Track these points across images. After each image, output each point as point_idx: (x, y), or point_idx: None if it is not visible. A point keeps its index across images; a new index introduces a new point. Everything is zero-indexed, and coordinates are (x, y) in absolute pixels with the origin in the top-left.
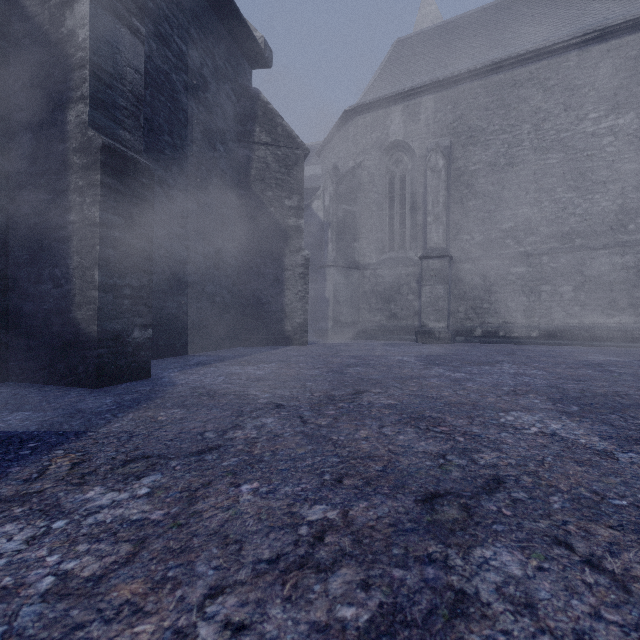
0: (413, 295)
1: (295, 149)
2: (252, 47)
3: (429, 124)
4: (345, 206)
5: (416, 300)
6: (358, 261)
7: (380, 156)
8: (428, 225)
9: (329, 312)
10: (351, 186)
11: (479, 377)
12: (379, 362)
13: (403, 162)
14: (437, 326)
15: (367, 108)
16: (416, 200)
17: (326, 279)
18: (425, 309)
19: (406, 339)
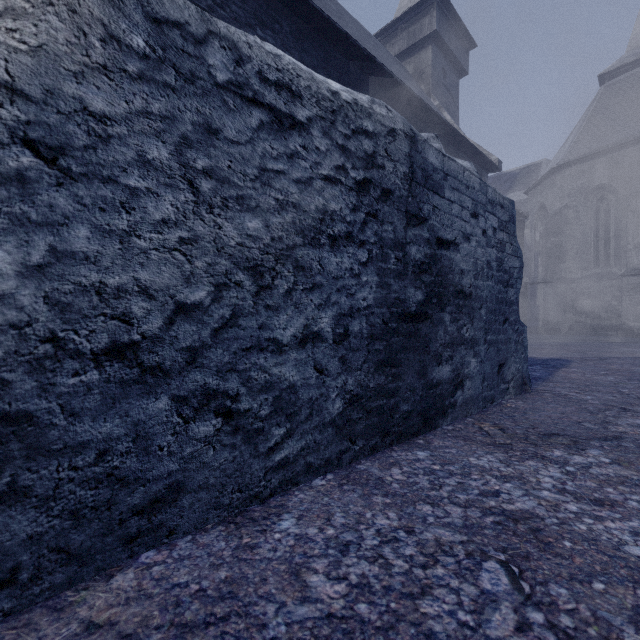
0: (616, 301)
1: (518, 218)
2: (491, 167)
3: (633, 169)
4: (553, 239)
5: (619, 305)
6: (564, 277)
7: (585, 197)
8: (628, 251)
9: (539, 315)
10: (558, 223)
11: (633, 345)
12: (579, 341)
13: (607, 199)
14: (636, 325)
15: (572, 163)
16: (620, 228)
17: (537, 292)
18: (625, 312)
19: (609, 334)
